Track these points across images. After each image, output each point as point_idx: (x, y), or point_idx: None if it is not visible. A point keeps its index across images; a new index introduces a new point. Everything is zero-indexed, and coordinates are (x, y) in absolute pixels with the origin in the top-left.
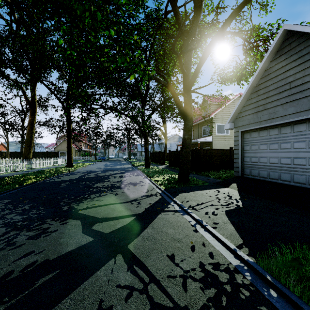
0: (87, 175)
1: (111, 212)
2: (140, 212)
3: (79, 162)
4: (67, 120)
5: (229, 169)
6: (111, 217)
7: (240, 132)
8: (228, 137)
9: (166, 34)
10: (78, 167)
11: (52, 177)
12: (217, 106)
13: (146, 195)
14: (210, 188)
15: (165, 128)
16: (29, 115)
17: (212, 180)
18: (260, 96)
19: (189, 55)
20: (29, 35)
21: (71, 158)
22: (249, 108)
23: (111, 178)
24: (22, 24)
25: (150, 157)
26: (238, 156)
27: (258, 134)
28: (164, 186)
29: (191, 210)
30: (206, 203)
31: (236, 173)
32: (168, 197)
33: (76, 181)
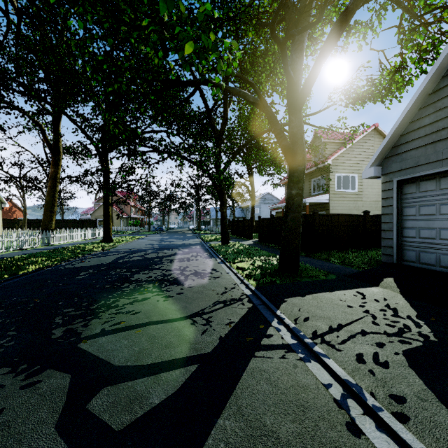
0: (129, 257)
1: (147, 347)
2: (208, 351)
3: (125, 235)
4: (103, 171)
5: (363, 248)
6: (142, 366)
7: (396, 182)
8: (355, 196)
9: (257, 20)
10: (120, 242)
11: (72, 260)
12: (336, 146)
13: (221, 302)
14: (343, 287)
15: (252, 183)
16: (51, 165)
17: (340, 269)
18: (442, 111)
19: (299, 47)
20: (42, 39)
21: (109, 228)
22: (416, 137)
23: (165, 263)
24: (26, 18)
25: (229, 228)
26: (391, 226)
27: (437, 185)
28: (255, 279)
29: (320, 347)
30: (348, 327)
31: (386, 258)
32: (265, 307)
33: (106, 269)
